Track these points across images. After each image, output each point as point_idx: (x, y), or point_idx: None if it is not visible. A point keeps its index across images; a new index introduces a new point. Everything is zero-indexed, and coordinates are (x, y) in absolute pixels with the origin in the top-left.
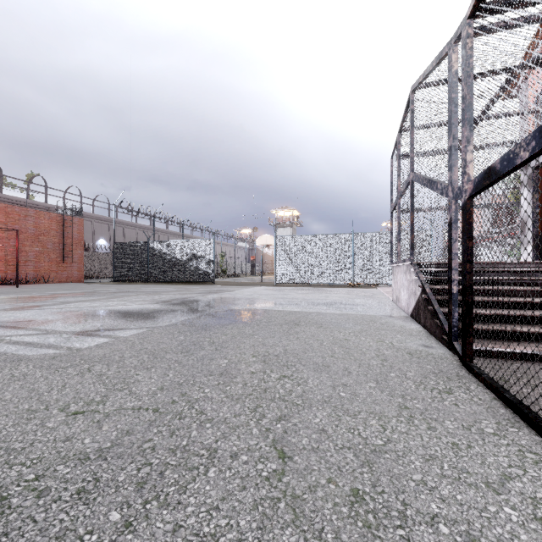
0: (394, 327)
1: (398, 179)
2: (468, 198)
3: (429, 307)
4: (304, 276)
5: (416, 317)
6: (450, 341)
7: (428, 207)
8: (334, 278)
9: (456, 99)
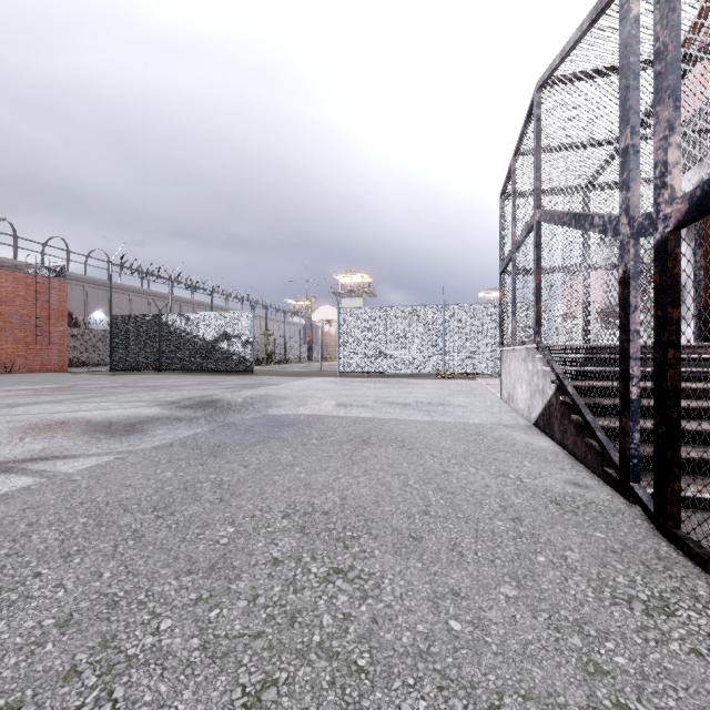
0: (515, 445)
1: (512, 224)
2: (672, 230)
3: (575, 417)
4: (378, 363)
5: (545, 427)
6: (625, 481)
7: (550, 266)
8: (419, 365)
9: (635, 65)
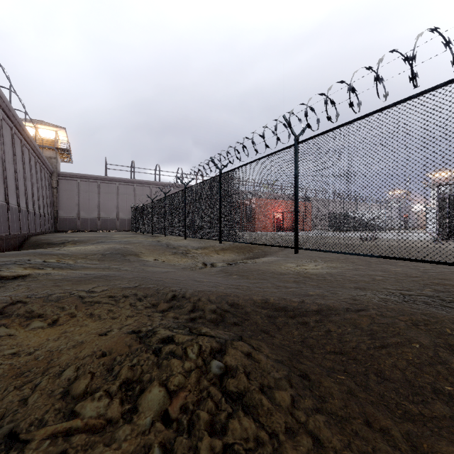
0: None
1: None
2: None
3: None
4: None
5: None
6: None
7: None
8: None
9: None
